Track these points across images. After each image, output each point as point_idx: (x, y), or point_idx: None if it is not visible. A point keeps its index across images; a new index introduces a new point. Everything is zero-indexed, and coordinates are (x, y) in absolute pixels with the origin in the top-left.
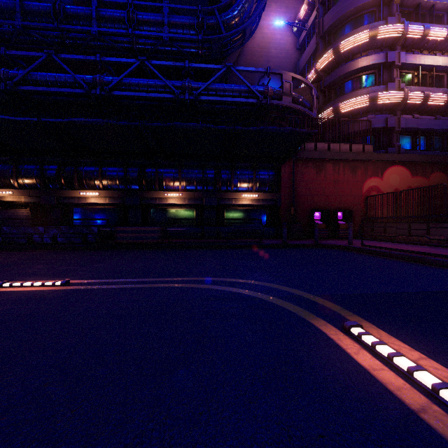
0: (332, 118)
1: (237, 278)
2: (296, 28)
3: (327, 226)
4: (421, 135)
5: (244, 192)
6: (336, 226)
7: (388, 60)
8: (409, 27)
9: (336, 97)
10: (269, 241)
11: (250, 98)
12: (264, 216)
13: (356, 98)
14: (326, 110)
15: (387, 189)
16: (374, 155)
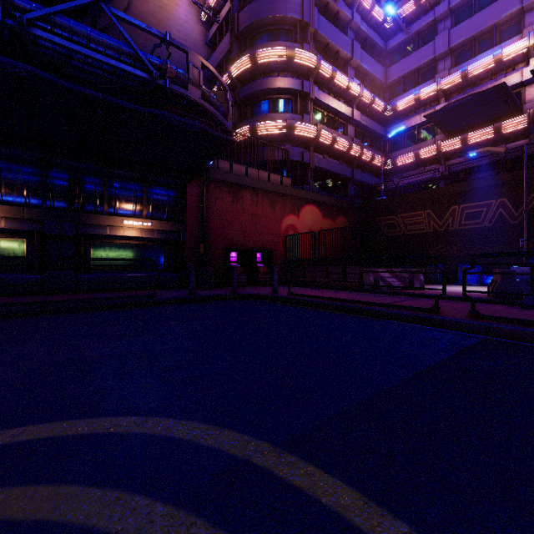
0: (250, 137)
1: (70, 419)
2: (205, 16)
3: (244, 270)
4: (329, 177)
5: (128, 217)
6: (255, 270)
7: (304, 89)
8: (321, 62)
9: (252, 116)
10: (168, 292)
11: (138, 70)
12: (161, 256)
13: (274, 121)
14: (242, 128)
15: (303, 229)
16: (292, 190)
